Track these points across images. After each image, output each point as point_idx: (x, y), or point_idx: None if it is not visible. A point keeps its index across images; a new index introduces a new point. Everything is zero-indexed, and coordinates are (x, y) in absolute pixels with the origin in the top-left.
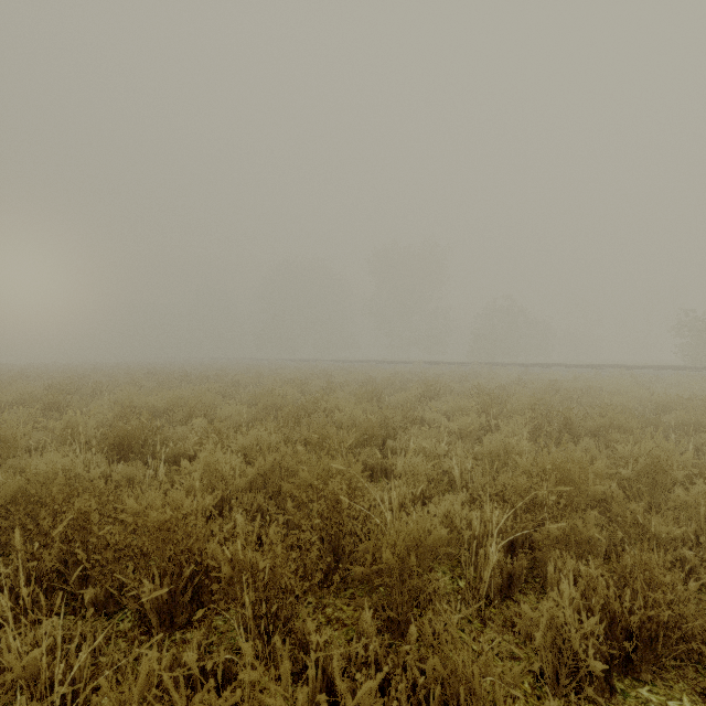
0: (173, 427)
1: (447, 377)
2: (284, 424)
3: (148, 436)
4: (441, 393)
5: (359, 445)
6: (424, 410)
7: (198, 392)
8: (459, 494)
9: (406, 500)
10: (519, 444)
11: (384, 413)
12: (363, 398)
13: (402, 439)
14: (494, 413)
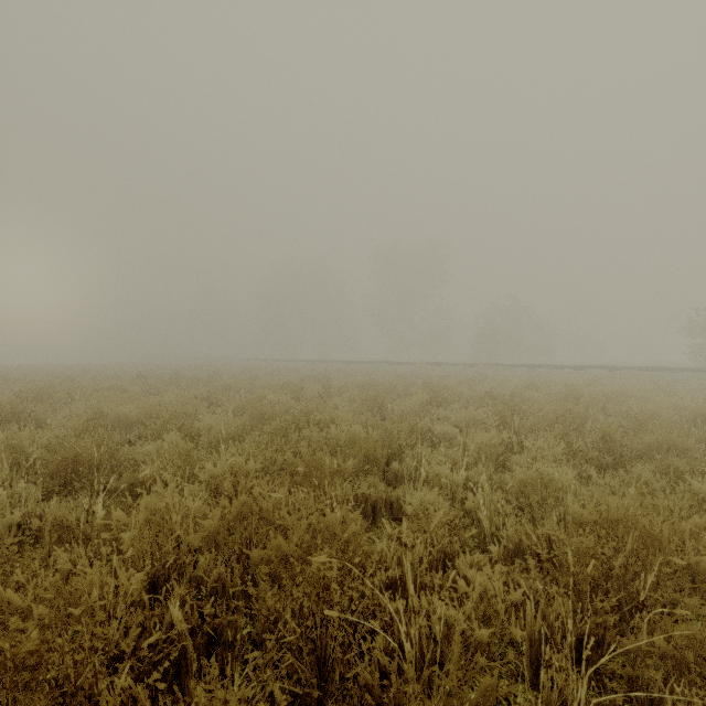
0: (142, 443)
1: (452, 380)
2: (269, 441)
3: (102, 459)
4: (449, 399)
5: (358, 471)
6: (431, 420)
7: (180, 399)
8: (490, 548)
9: (423, 566)
10: (559, 473)
11: (388, 427)
12: (363, 406)
13: (409, 461)
14: (516, 427)
